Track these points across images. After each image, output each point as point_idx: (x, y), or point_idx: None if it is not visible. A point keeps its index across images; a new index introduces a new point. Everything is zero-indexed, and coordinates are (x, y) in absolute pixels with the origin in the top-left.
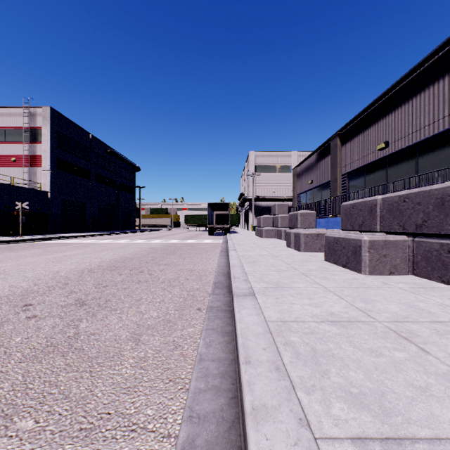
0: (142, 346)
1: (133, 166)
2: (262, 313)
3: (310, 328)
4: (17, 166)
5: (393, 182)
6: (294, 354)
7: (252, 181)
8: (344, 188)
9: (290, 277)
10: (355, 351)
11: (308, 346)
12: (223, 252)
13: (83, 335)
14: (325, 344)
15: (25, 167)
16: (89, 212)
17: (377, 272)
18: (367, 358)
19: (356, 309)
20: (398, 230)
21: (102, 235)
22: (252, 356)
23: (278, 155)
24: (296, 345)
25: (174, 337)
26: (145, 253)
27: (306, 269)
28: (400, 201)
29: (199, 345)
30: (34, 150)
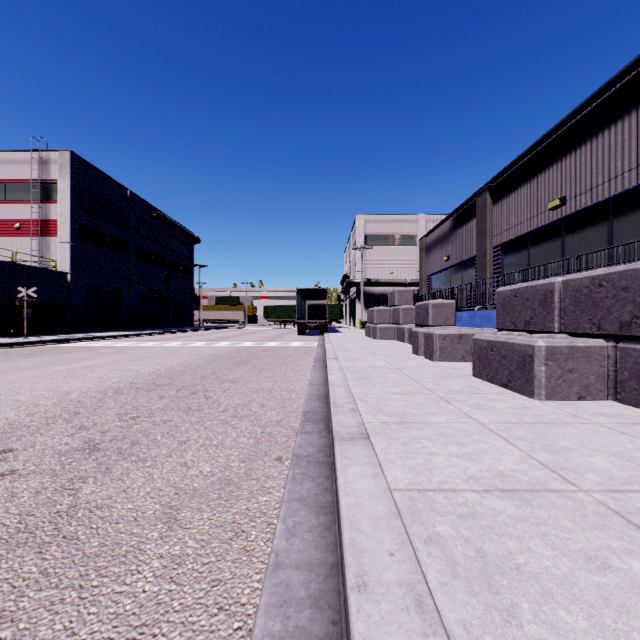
0: (178, 532)
1: (190, 236)
2: (383, 474)
3: (468, 505)
4: (22, 235)
5: (576, 257)
6: (446, 565)
7: (360, 258)
8: (496, 267)
9: (423, 404)
10: (557, 559)
11: (469, 545)
12: (319, 361)
13: (83, 508)
14: (499, 542)
15: (34, 237)
16: (127, 302)
17: (558, 396)
18: (583, 576)
19: (540, 464)
20: (590, 330)
21: (144, 335)
22: (369, 570)
23: (398, 220)
24: (447, 544)
25: (234, 514)
26: (203, 363)
27: (446, 391)
28: (593, 285)
29: (275, 533)
30: (46, 213)
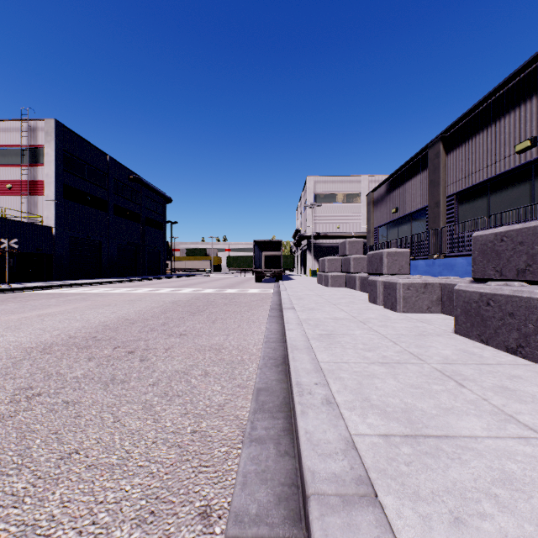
0: None
1: (162, 196)
2: None
3: None
4: (13, 194)
5: None
6: None
7: (310, 214)
8: (450, 216)
9: (425, 387)
10: None
11: None
12: (275, 309)
13: None
14: None
15: (24, 196)
16: (106, 253)
17: None
18: None
19: None
20: None
21: (120, 282)
22: None
23: (344, 181)
24: None
25: None
26: (159, 311)
27: (439, 358)
28: None
29: None
30: (34, 175)
